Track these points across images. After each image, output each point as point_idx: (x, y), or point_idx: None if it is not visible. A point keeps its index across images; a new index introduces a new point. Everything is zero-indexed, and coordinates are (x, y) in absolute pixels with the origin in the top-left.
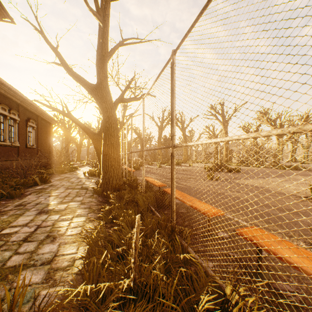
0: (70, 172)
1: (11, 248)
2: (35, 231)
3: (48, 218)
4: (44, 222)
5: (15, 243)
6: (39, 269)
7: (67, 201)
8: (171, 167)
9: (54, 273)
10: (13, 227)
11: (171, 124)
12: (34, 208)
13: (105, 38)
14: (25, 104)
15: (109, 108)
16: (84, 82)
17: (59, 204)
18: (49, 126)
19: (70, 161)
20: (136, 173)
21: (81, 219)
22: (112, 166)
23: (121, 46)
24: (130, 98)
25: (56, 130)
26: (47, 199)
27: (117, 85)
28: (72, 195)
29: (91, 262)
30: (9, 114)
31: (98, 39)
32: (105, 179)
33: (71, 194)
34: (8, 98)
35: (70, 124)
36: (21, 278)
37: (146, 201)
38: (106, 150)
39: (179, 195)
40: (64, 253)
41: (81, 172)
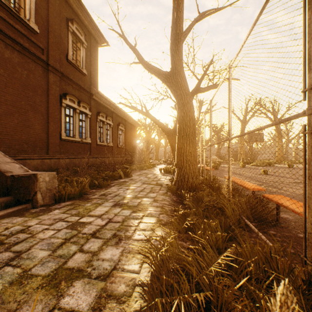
0: (149, 169)
1: (79, 242)
2: (105, 225)
3: (120, 212)
4: (116, 216)
5: (84, 236)
6: (91, 285)
7: (140, 196)
8: (305, 154)
9: (105, 301)
10: (90, 217)
11: (305, 68)
12: (112, 199)
13: (179, 12)
14: (116, 111)
15: (184, 94)
16: (158, 72)
17: (133, 198)
18: (134, 129)
19: (150, 160)
20: (214, 172)
21: (151, 219)
22: (188, 162)
23: (197, 21)
24: (207, 86)
25: (140, 133)
26: (124, 192)
27: (193, 74)
28: (146, 190)
29: (155, 301)
30: (106, 120)
31: (172, 19)
32: (179, 176)
33: (146, 189)
34: (105, 107)
35: (150, 127)
36: (70, 292)
37: (236, 209)
38: (180, 143)
39: (300, 208)
40: (124, 267)
41: (158, 169)
